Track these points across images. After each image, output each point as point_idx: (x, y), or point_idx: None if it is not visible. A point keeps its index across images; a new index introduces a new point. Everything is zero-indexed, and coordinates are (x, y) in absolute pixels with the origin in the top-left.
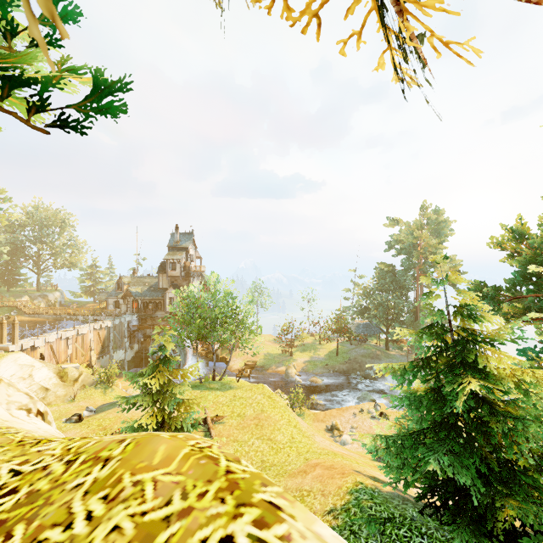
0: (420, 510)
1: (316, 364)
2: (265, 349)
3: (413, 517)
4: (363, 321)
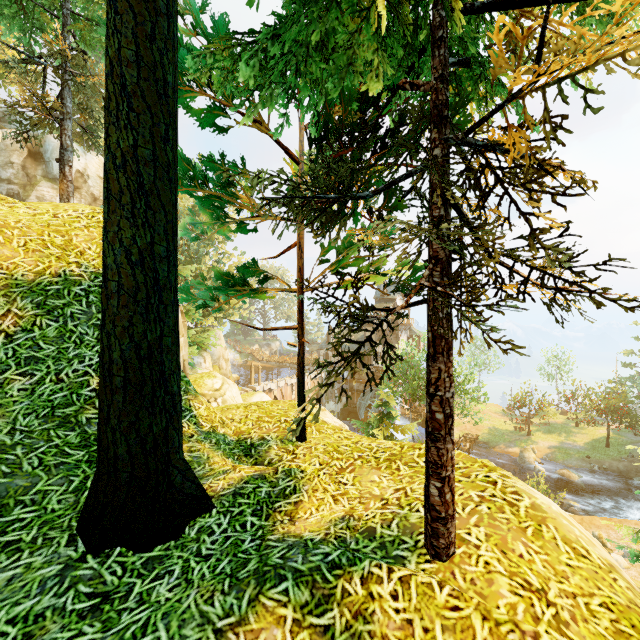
0: None
1: (570, 453)
2: (490, 421)
3: None
4: None
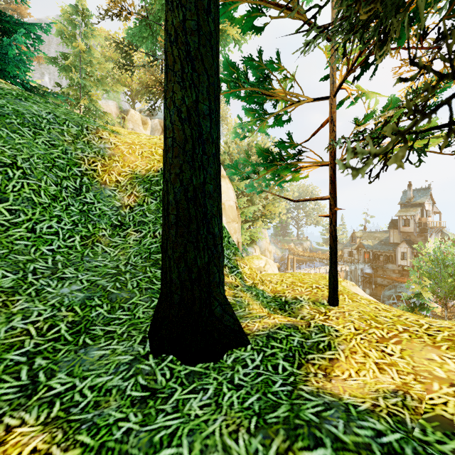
0: None
1: None
2: None
3: None
4: None
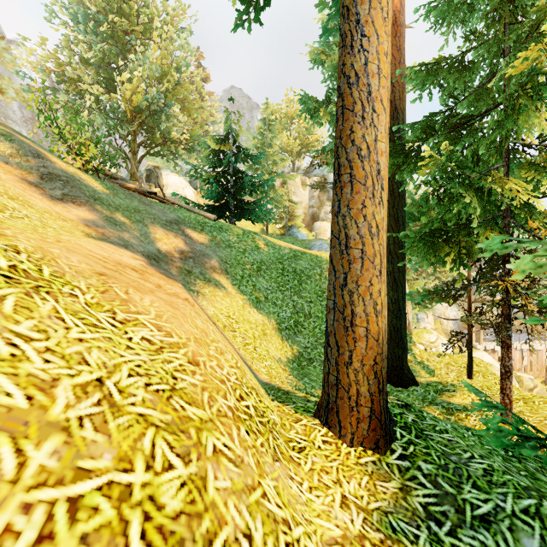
0: None
1: None
2: None
3: None
4: None
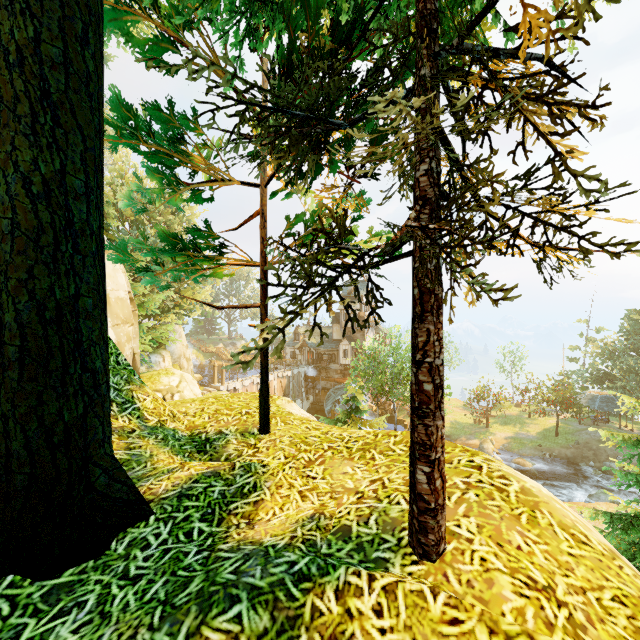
0: None
1: (524, 443)
2: (452, 415)
3: None
4: (601, 392)
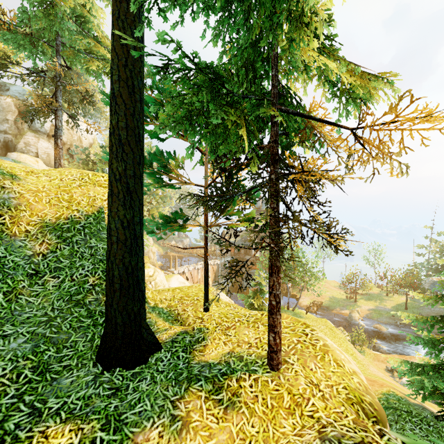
0: (434, 415)
1: (381, 313)
2: (330, 293)
3: (426, 416)
4: (441, 279)
